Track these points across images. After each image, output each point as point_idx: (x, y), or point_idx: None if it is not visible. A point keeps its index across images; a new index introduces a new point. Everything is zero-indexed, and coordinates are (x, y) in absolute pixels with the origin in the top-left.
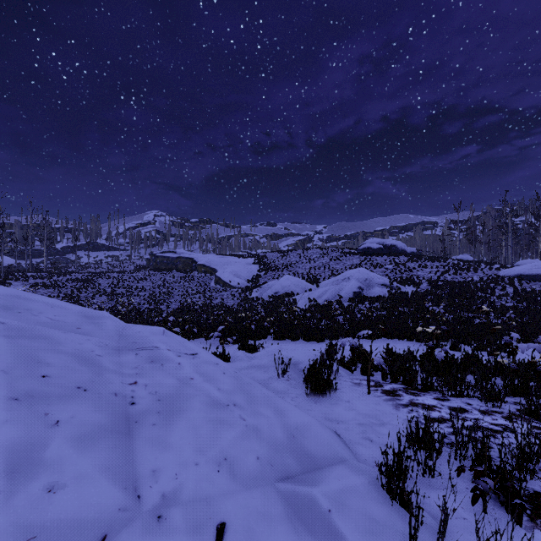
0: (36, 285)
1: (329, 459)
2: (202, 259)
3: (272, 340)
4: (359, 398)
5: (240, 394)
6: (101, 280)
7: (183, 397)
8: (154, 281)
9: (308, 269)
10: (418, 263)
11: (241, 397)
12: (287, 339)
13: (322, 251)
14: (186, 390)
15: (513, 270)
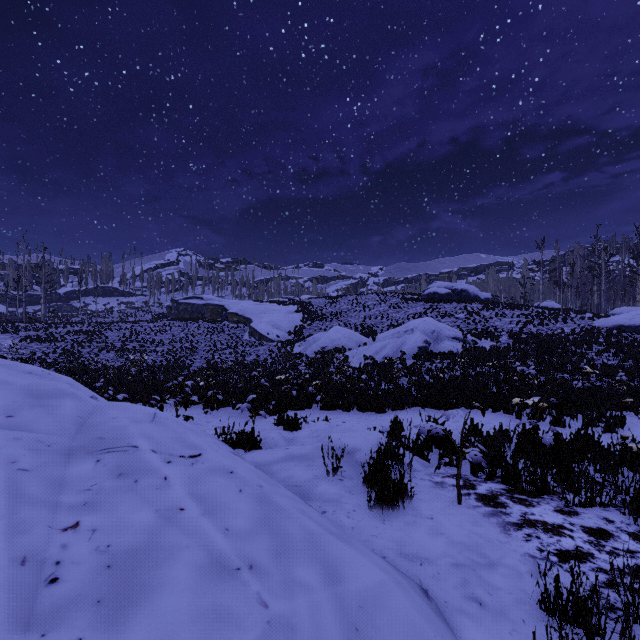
0: (27, 338)
1: None
2: (234, 307)
3: (319, 410)
4: (446, 511)
5: (263, 536)
6: (109, 332)
7: (156, 555)
8: (175, 333)
9: (363, 318)
10: (495, 311)
11: (264, 545)
12: (338, 409)
13: (379, 297)
14: (166, 538)
15: (611, 319)
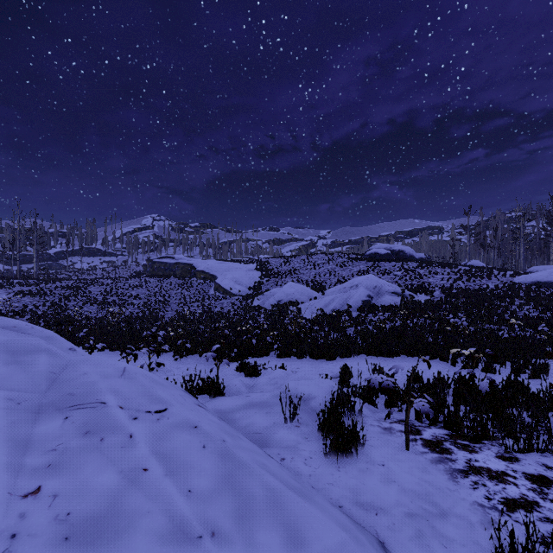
0: (20, 293)
1: None
2: (201, 265)
3: (276, 357)
4: (396, 457)
5: (226, 497)
6: (93, 287)
7: (117, 524)
8: (150, 288)
9: (313, 275)
10: (428, 269)
11: (226, 507)
12: (293, 356)
13: (327, 257)
14: (128, 502)
15: (529, 276)
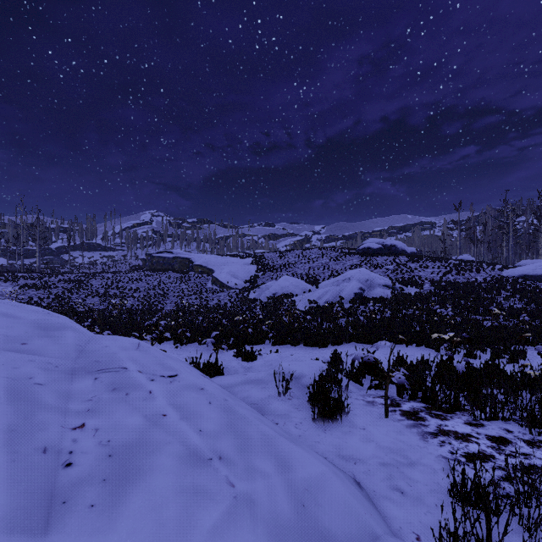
0: (25, 286)
1: (355, 540)
2: (199, 260)
3: (271, 345)
4: (376, 423)
5: (229, 436)
6: (94, 280)
7: (146, 448)
8: (149, 281)
9: (307, 269)
10: (419, 263)
11: (230, 442)
12: (287, 344)
13: (321, 251)
14: (153, 436)
15: (517, 270)
